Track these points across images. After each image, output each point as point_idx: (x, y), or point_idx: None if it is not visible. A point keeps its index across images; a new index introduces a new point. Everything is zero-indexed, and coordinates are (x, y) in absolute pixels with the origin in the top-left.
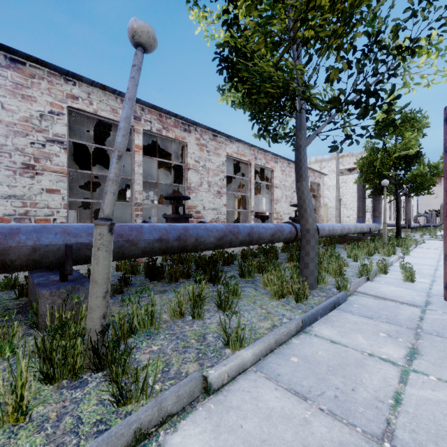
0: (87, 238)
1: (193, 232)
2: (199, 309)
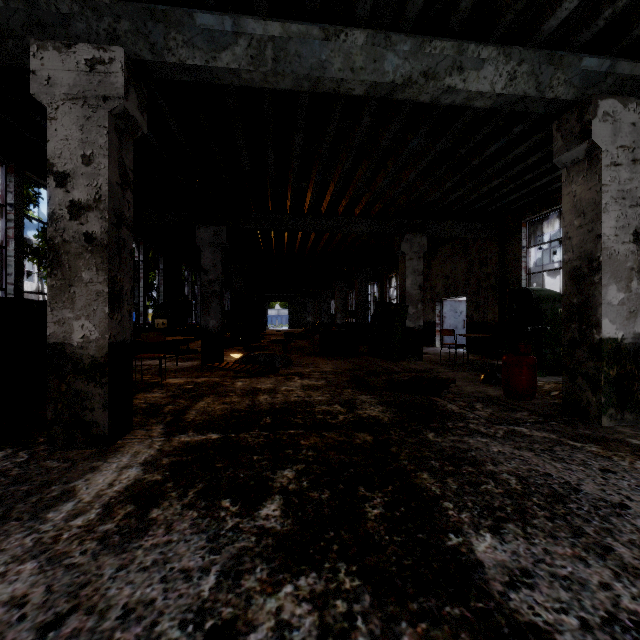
0: None
1: None
2: None
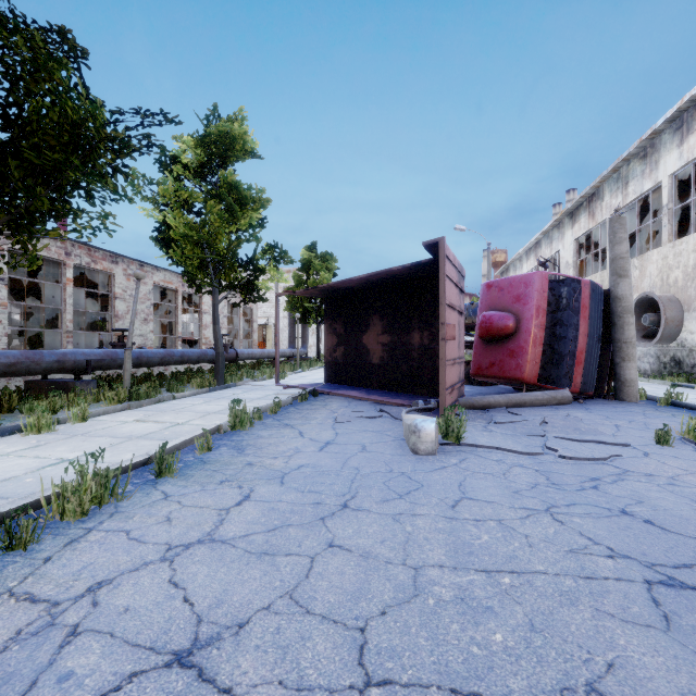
0: (94, 357)
1: (146, 355)
2: (159, 390)
